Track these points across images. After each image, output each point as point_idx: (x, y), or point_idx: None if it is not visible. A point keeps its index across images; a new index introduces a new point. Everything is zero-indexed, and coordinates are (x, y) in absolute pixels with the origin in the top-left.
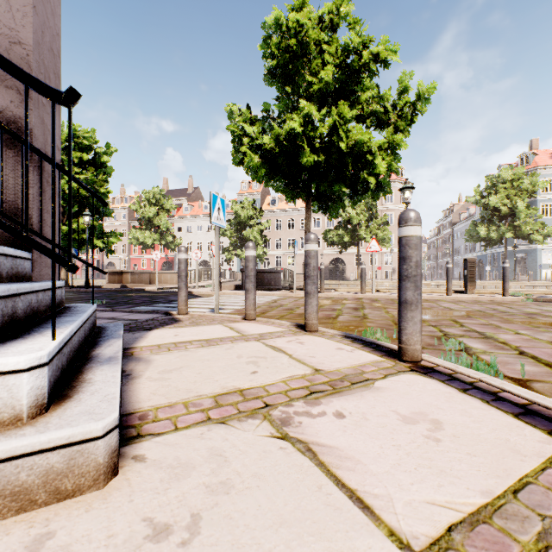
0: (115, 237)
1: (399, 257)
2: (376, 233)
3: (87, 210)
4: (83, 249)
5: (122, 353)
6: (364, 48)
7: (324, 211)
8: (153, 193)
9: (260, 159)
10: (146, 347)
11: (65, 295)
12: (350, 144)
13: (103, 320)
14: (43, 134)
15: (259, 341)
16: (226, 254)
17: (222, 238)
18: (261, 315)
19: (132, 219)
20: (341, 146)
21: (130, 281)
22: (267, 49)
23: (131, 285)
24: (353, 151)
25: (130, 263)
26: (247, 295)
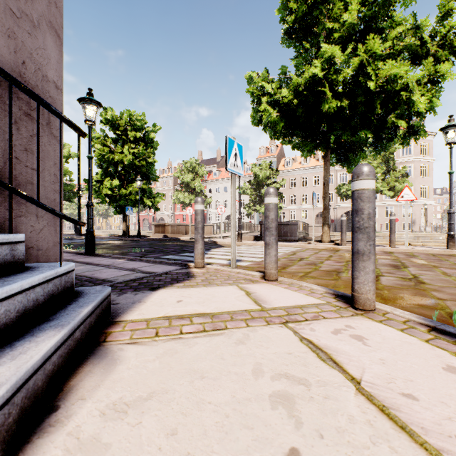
0: (159, 197)
1: None
2: (394, 185)
3: (139, 176)
4: (138, 207)
5: (9, 388)
6: None
7: (342, 164)
8: (190, 163)
9: (278, 114)
10: (132, 322)
11: (122, 243)
12: (380, 83)
13: (123, 271)
14: (13, 50)
15: (286, 325)
16: (247, 210)
17: (243, 196)
18: (282, 270)
19: (176, 184)
20: (370, 85)
21: (170, 232)
22: (285, 12)
23: (171, 235)
24: (383, 90)
25: (175, 218)
26: (266, 250)
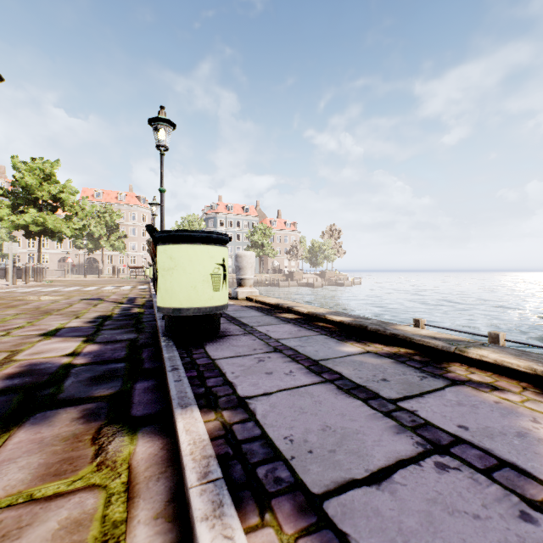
0: None
1: (34, 269)
2: (114, 243)
3: None
4: None
5: None
6: (61, 192)
7: (54, 240)
8: None
9: (11, 224)
10: None
11: None
12: (55, 225)
13: None
14: None
15: None
16: None
17: None
18: None
19: None
20: (50, 226)
21: None
22: (15, 164)
23: None
24: (56, 227)
25: None
26: (7, 276)
